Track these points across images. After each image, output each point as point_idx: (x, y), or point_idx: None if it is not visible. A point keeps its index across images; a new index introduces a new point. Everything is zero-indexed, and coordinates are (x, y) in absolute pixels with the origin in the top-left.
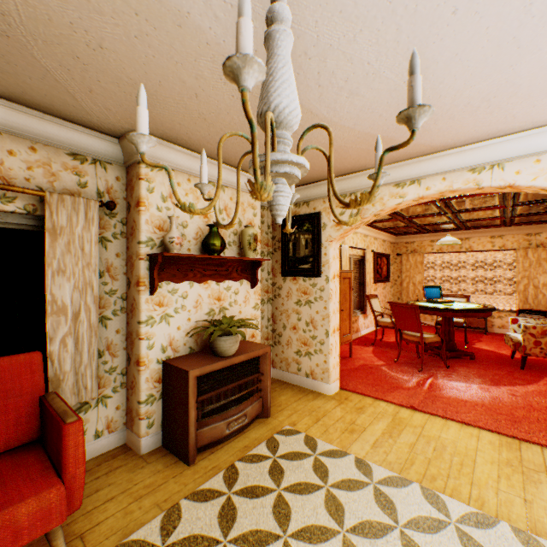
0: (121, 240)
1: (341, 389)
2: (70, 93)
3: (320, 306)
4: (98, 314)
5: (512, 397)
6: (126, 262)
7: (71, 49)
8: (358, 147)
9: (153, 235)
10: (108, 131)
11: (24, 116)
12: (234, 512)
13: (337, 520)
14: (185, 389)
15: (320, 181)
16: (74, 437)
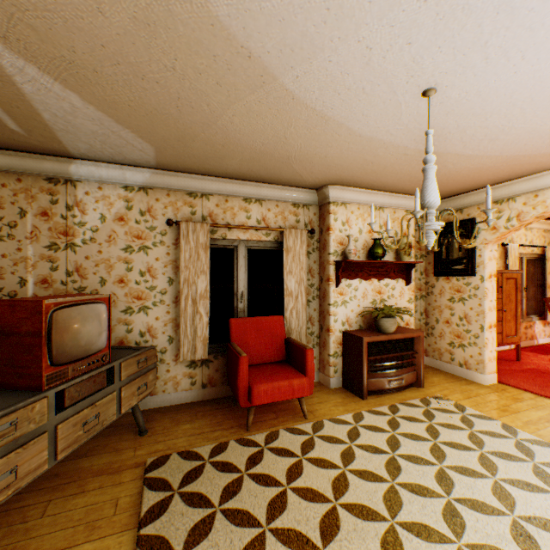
0: (316, 252)
1: (498, 382)
2: (300, 176)
3: (473, 303)
4: (306, 297)
5: None
6: (318, 266)
7: (310, 161)
8: (509, 164)
9: (336, 248)
10: (311, 187)
11: (275, 190)
12: (397, 424)
13: (477, 446)
14: (360, 349)
15: (473, 190)
16: (310, 356)
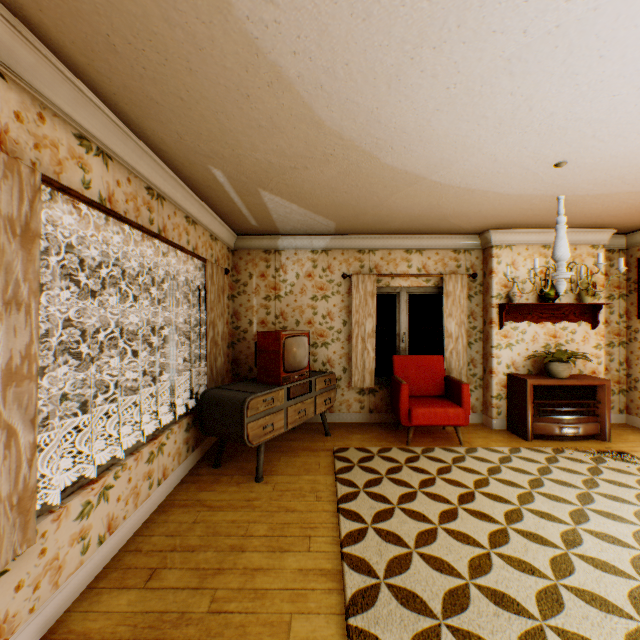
0: (478, 296)
1: None
2: (458, 226)
3: None
4: (466, 339)
5: None
6: (481, 309)
7: (465, 215)
8: None
9: (499, 291)
10: (472, 233)
11: (434, 240)
12: (556, 461)
13: None
14: (523, 391)
15: None
16: (465, 391)
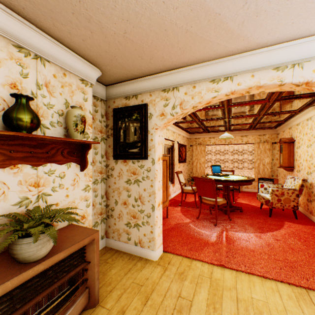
0: None
1: (164, 251)
2: None
3: (147, 184)
4: None
5: (277, 241)
6: None
7: None
8: (188, 28)
9: None
10: None
11: None
12: None
13: None
14: None
15: (147, 76)
16: None
